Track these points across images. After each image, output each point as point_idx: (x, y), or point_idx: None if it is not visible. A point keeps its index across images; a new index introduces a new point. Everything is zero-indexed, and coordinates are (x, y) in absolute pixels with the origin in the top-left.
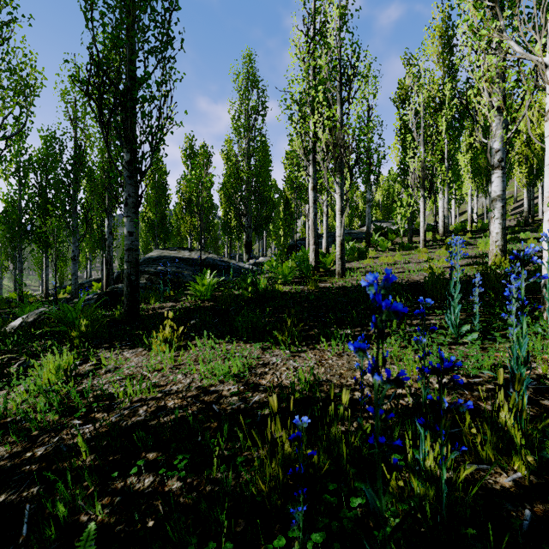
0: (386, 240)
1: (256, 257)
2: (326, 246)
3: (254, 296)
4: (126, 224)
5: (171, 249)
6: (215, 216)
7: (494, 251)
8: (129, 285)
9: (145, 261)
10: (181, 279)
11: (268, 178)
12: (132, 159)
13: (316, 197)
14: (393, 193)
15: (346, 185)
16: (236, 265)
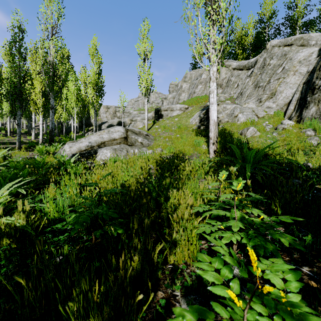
0: None
1: None
2: None
3: None
4: None
5: None
6: None
7: (33, 138)
8: None
9: None
10: None
11: None
12: None
13: None
14: None
15: None
16: None
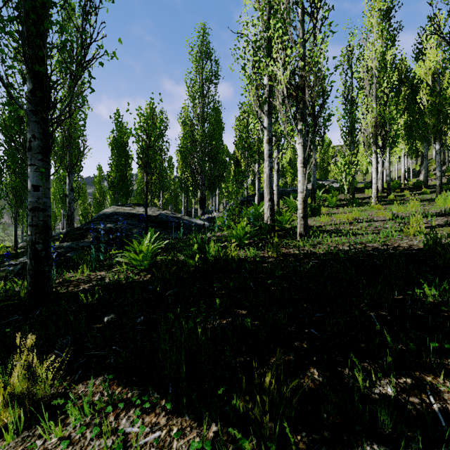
0: (334, 197)
1: (209, 212)
2: (277, 202)
3: (202, 266)
4: (30, 175)
5: (126, 205)
6: (172, 175)
7: None
8: (33, 256)
9: (98, 217)
10: (129, 237)
11: (221, 142)
12: (33, 85)
13: (271, 151)
14: (328, 156)
15: (289, 148)
16: (188, 221)
